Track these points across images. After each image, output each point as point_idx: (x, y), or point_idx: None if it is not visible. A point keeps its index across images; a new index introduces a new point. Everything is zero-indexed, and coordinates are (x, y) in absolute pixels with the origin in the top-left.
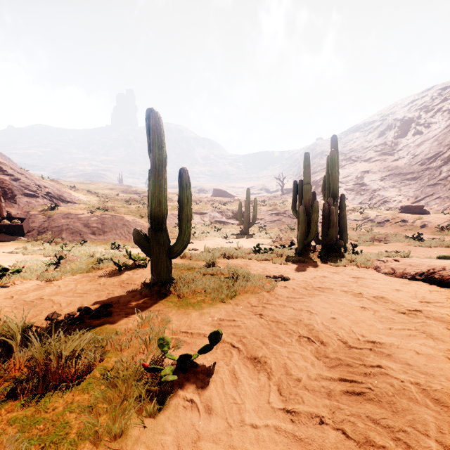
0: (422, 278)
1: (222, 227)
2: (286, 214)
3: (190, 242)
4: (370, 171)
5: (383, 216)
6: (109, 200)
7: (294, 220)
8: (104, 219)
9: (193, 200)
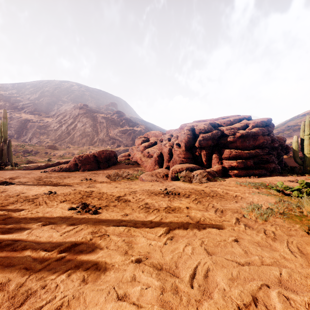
0: (36, 169)
1: None
2: None
3: None
4: (31, 120)
5: (36, 150)
6: None
7: None
8: None
9: None
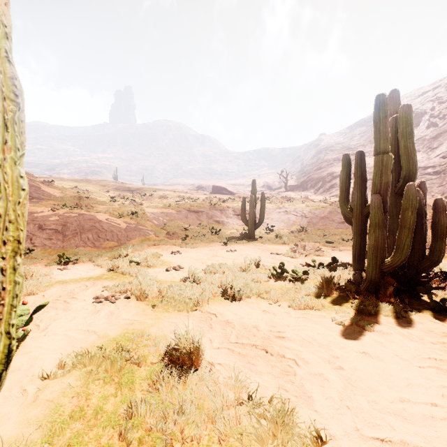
0: None
1: (221, 228)
2: (297, 212)
3: (176, 251)
4: None
5: None
6: (91, 196)
7: (307, 219)
8: (67, 218)
9: (189, 197)
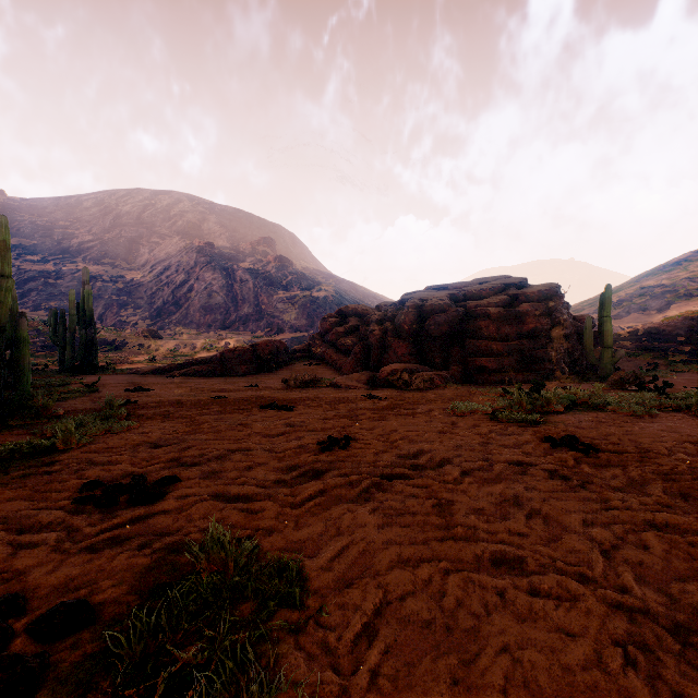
0: (152, 373)
1: None
2: None
3: None
4: (100, 278)
5: (122, 339)
6: None
7: None
8: None
9: None
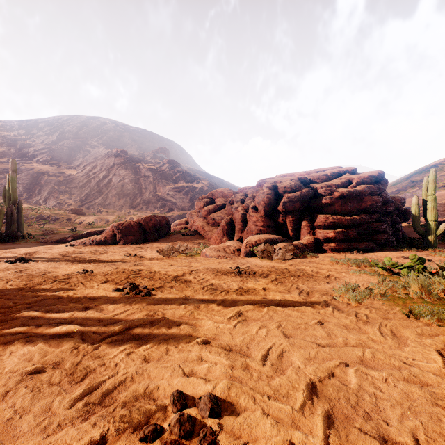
0: (58, 242)
1: None
2: None
3: None
4: (47, 174)
5: (55, 215)
6: None
7: None
8: None
9: None
